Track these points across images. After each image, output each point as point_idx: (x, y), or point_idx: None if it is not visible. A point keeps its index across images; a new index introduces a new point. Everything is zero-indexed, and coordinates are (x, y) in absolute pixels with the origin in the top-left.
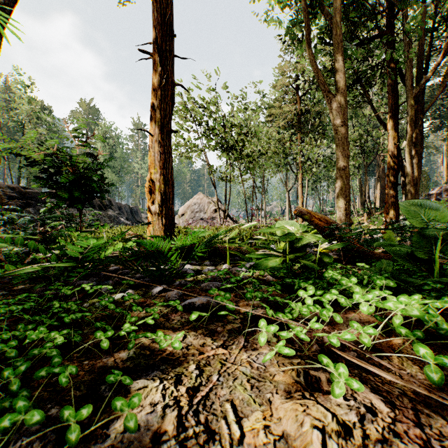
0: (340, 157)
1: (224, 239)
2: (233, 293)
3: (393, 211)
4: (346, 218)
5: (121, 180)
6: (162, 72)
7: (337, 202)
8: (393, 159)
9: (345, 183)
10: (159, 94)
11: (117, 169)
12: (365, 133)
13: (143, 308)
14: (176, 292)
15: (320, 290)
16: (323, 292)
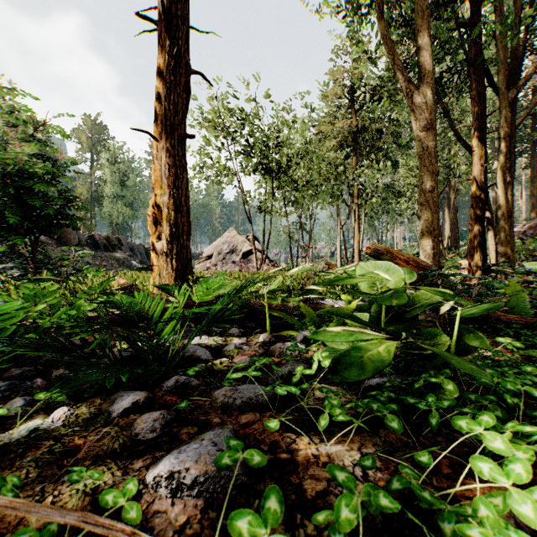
0: (426, 174)
1: (261, 291)
2: (280, 415)
3: (479, 251)
4: (434, 259)
5: (134, 215)
6: (172, 48)
7: (420, 238)
8: (480, 185)
9: (432, 210)
10: (167, 80)
11: (130, 200)
12: None
13: (60, 478)
14: (156, 418)
15: (521, 447)
16: (532, 454)
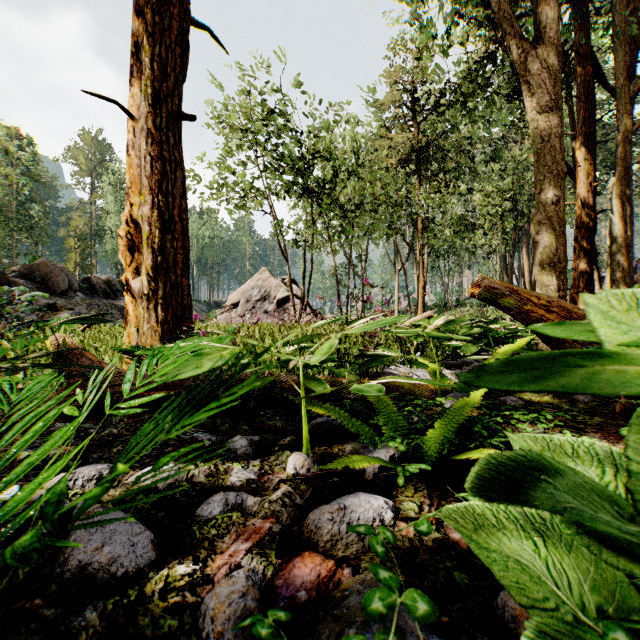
0: (546, 178)
1: (293, 363)
2: None
3: None
4: None
5: None
6: None
7: (538, 274)
8: (587, 211)
9: (557, 232)
10: (148, 21)
11: None
12: (520, 179)
13: None
14: None
15: None
16: None
